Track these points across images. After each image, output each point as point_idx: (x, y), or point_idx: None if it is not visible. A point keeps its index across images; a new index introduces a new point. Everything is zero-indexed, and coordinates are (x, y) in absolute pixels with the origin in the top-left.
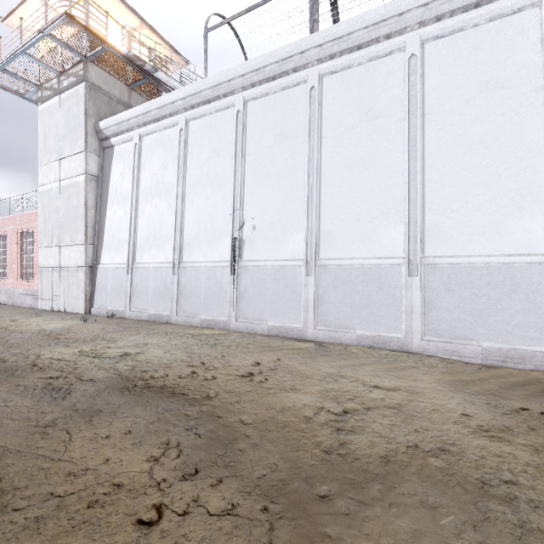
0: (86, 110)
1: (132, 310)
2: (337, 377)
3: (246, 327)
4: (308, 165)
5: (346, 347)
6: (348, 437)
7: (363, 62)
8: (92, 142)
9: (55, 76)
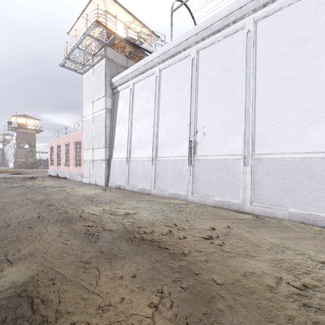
0: (105, 73)
1: (129, 185)
2: (282, 248)
3: (199, 200)
4: (245, 87)
5: (280, 220)
6: (320, 317)
7: (292, 2)
8: (108, 90)
9: (91, 57)
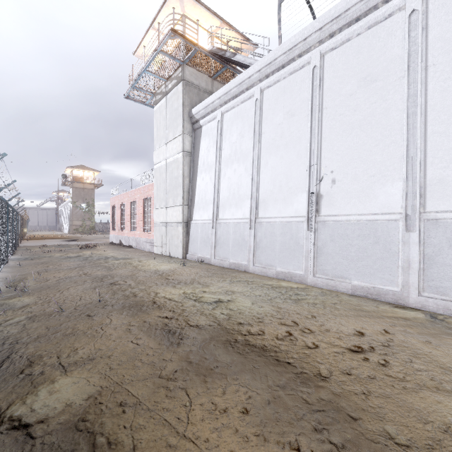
0: (183, 102)
1: (216, 258)
2: None
3: (325, 283)
4: (406, 103)
5: None
6: None
7: None
8: (187, 126)
9: (163, 82)
